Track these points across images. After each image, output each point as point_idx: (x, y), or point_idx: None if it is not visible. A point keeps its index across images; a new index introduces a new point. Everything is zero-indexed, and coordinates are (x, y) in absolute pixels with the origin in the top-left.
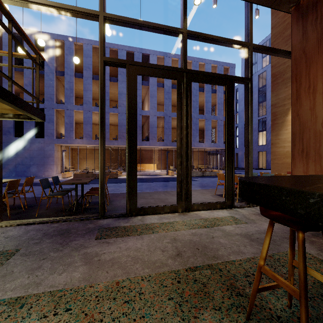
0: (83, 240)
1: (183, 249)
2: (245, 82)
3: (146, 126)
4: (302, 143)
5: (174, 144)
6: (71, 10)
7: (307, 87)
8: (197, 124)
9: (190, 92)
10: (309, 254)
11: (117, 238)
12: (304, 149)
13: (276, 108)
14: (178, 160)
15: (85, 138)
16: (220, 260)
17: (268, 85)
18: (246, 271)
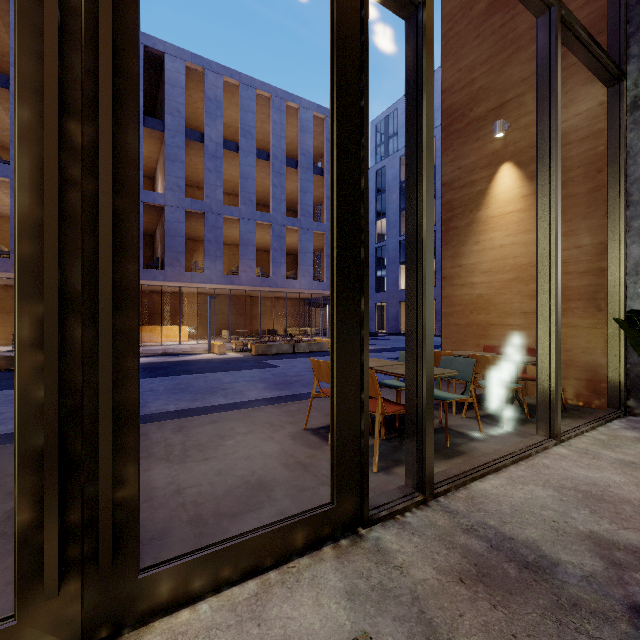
0: None
1: None
2: (408, 1)
3: (160, 233)
4: None
5: (230, 280)
6: None
7: None
8: (283, 237)
9: None
10: None
11: None
12: None
13: (453, 190)
14: (26, 313)
15: None
16: None
17: None
18: None
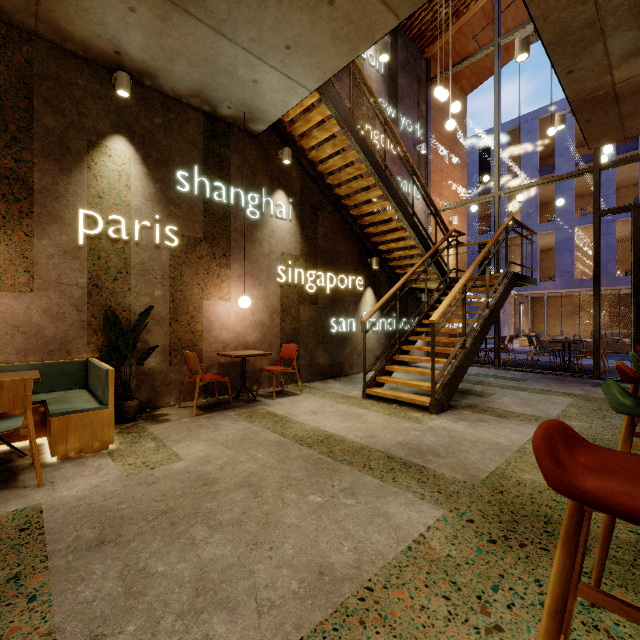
0: (577, 384)
1: None
2: None
3: None
4: None
5: None
6: (561, 179)
7: None
8: None
9: None
10: None
11: None
12: None
13: None
14: None
15: (559, 278)
16: None
17: None
18: None
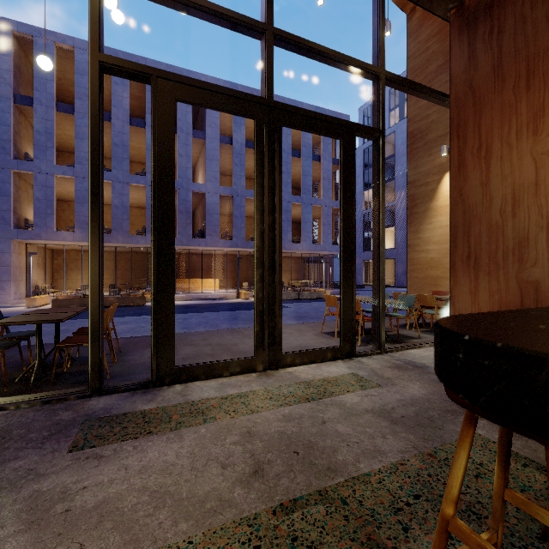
0: (36, 456)
1: (266, 457)
2: (373, 136)
3: (200, 211)
4: (468, 243)
5: (251, 245)
6: None
7: (476, 147)
8: (289, 211)
9: (278, 144)
10: (493, 443)
11: (123, 443)
12: (471, 253)
13: (415, 188)
14: (257, 272)
15: (79, 230)
16: (341, 476)
17: (398, 155)
18: (393, 498)
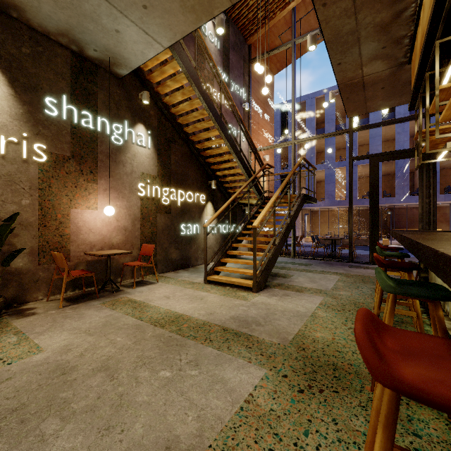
0: (341, 266)
1: None
2: None
3: None
4: None
5: None
6: (331, 135)
7: None
8: None
9: (432, 166)
10: None
11: (360, 268)
12: None
13: None
14: (420, 224)
15: (327, 199)
16: None
17: None
18: None
